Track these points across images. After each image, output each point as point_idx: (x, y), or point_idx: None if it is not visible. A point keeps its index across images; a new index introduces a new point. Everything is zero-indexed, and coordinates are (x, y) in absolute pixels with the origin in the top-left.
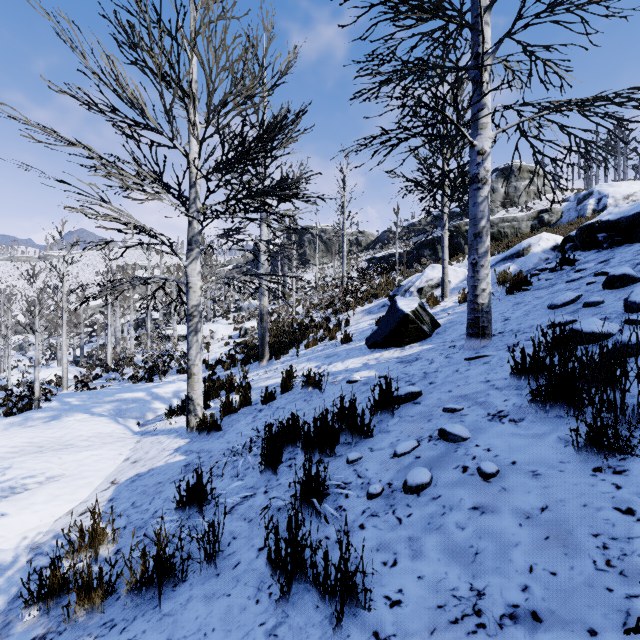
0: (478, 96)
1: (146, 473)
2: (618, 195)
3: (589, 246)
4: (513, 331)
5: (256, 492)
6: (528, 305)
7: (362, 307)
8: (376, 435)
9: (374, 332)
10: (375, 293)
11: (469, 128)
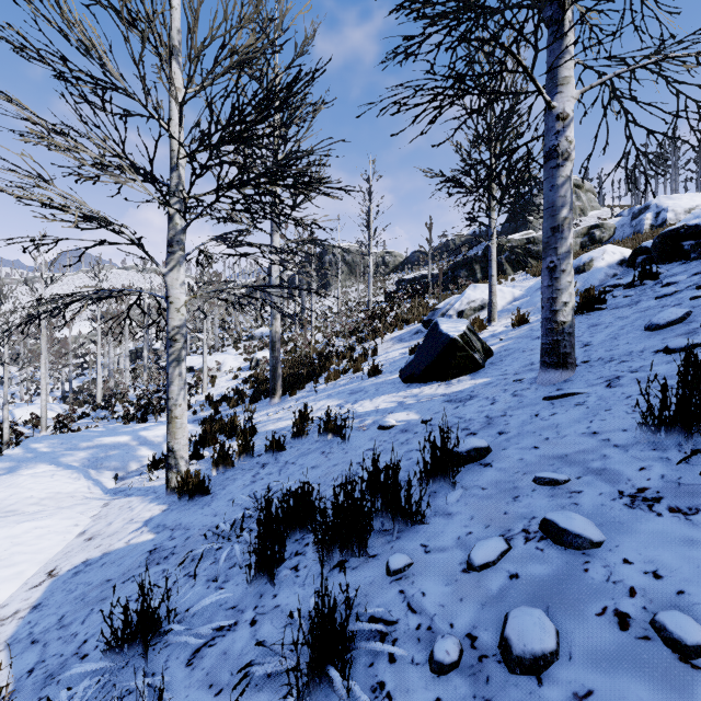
0: (557, 40)
1: (97, 560)
2: (679, 208)
3: (671, 257)
4: (604, 359)
5: (238, 620)
6: (611, 327)
7: (391, 334)
8: (430, 520)
9: (410, 362)
10: (406, 318)
11: (538, 94)
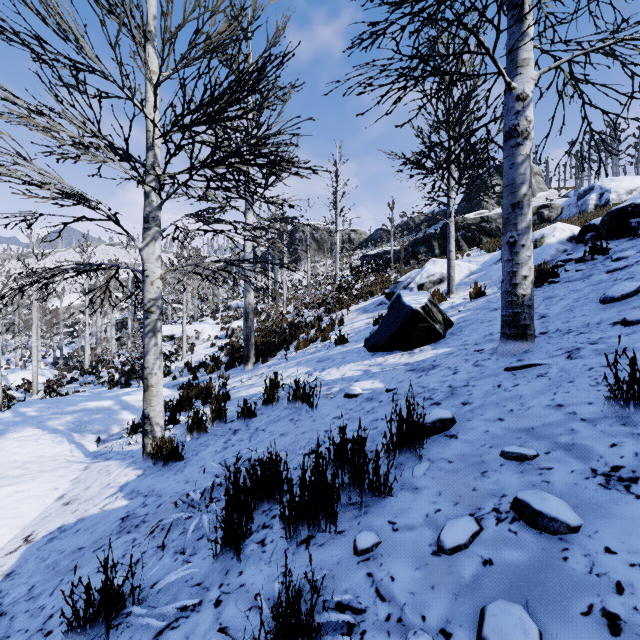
0: (517, 24)
1: (71, 526)
2: (621, 190)
3: (618, 234)
4: (562, 331)
5: (203, 599)
6: (565, 299)
7: (357, 305)
8: (397, 494)
9: (375, 332)
10: (370, 291)
11: (497, 77)
